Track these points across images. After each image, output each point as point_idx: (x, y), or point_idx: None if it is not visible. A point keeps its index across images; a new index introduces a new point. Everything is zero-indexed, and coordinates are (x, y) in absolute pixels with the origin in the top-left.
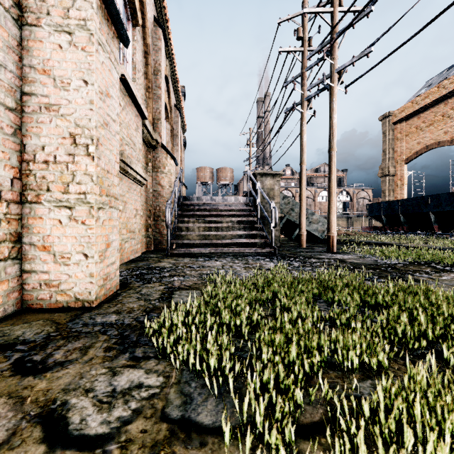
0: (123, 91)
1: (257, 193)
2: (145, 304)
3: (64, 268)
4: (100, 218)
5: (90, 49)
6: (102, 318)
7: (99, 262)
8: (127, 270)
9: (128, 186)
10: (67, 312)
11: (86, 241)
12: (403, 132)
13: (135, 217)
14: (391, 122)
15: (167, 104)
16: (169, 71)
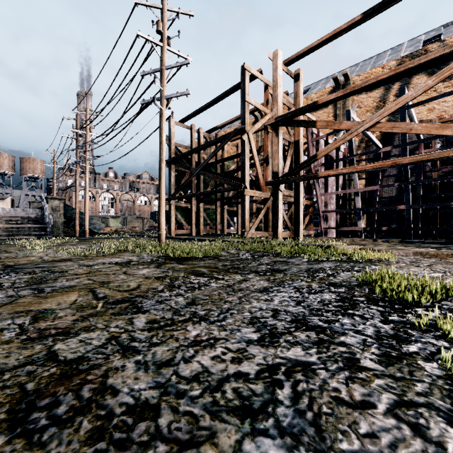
0: None
1: (46, 209)
2: None
3: None
4: None
5: None
6: None
7: None
8: None
9: None
10: None
11: None
12: None
13: None
14: None
15: None
16: None
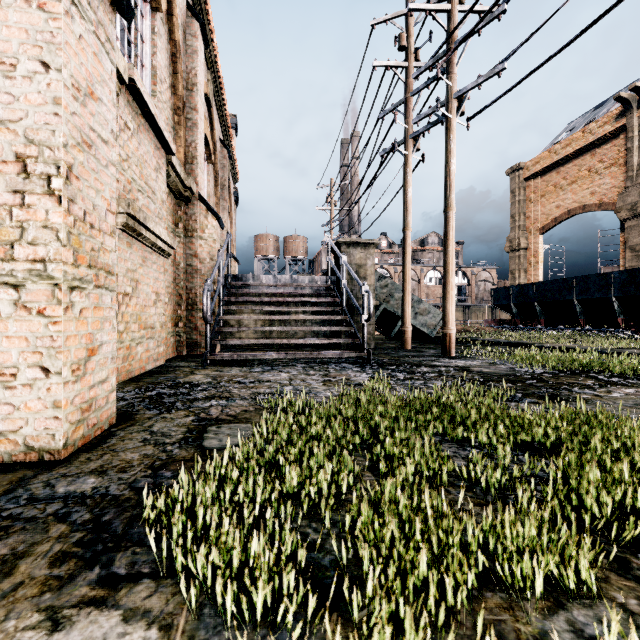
0: (132, 107)
1: (341, 270)
2: (153, 453)
3: (5, 393)
4: (74, 306)
5: (54, 7)
6: (68, 485)
7: (73, 381)
8: (137, 389)
9: (141, 257)
10: (7, 473)
11: (46, 345)
12: (537, 191)
13: (154, 305)
14: (522, 177)
15: (208, 138)
16: (212, 89)
